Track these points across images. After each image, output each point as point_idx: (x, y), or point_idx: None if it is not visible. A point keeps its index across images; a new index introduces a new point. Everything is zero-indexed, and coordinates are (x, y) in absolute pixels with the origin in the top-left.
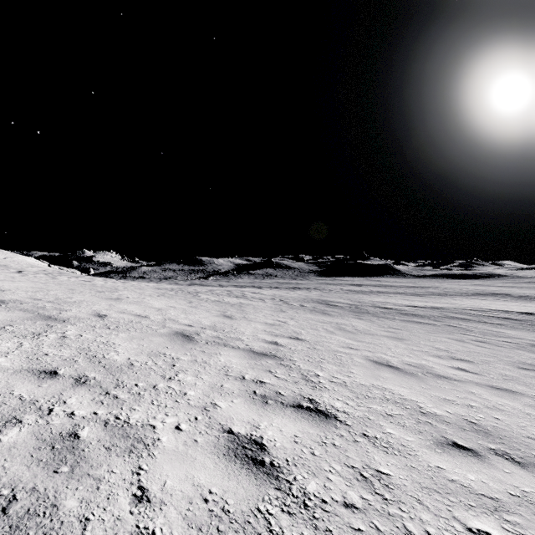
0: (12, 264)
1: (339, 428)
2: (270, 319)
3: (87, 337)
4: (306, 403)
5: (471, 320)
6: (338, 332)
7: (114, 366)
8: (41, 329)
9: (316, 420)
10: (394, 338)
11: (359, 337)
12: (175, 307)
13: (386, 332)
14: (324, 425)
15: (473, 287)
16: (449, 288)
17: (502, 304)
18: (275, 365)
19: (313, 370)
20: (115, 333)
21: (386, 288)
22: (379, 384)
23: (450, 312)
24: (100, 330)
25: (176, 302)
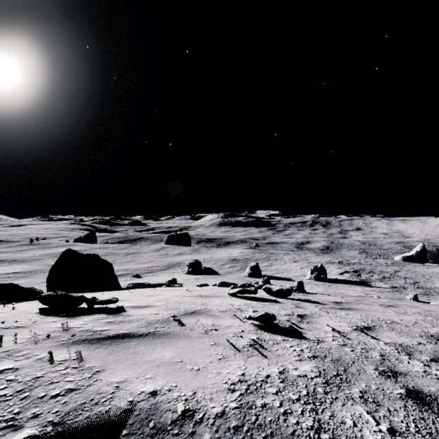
0: None
1: None
2: None
3: None
4: None
5: None
6: None
7: None
8: None
9: None
10: None
11: None
12: None
13: None
14: None
15: None
16: None
17: (5, 269)
18: None
19: None
20: None
21: None
22: None
23: None
24: None
25: None
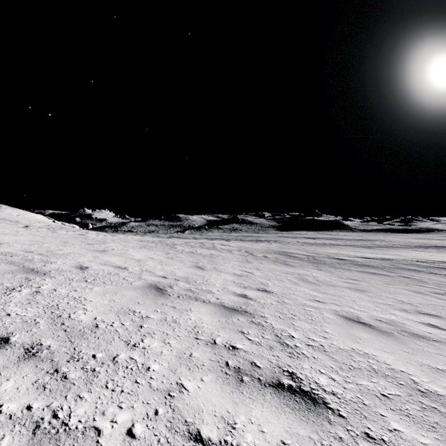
0: (23, 220)
1: (334, 423)
2: (238, 270)
3: (60, 292)
4: (286, 379)
5: (422, 271)
6: (302, 283)
7: (77, 329)
8: (17, 284)
9: (303, 410)
10: (355, 290)
11: (323, 288)
12: (154, 258)
13: (346, 283)
14: (314, 418)
15: (415, 240)
16: (393, 241)
17: None
18: (247, 324)
19: (286, 330)
20: (90, 287)
21: (337, 241)
22: (359, 348)
23: (400, 263)
24: (77, 284)
25: (155, 253)
